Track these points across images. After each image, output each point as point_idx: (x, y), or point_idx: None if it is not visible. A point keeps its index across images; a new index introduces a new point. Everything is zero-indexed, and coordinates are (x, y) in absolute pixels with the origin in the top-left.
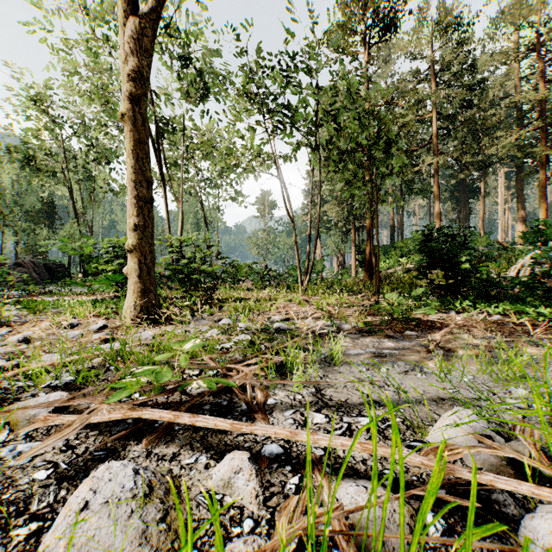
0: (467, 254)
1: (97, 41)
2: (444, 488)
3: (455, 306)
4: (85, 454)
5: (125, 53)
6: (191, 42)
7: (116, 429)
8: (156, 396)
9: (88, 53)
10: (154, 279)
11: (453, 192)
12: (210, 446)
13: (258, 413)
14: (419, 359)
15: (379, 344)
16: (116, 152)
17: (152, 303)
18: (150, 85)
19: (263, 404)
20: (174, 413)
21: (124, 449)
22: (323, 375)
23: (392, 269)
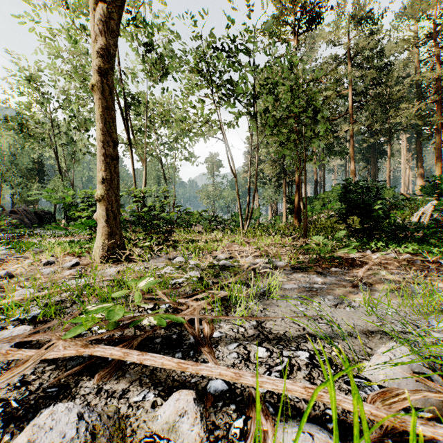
0: (380, 203)
1: (75, 30)
2: (392, 437)
3: (371, 246)
4: (38, 390)
5: (94, 33)
6: (152, 31)
7: (71, 363)
8: (109, 332)
9: (68, 39)
10: (120, 223)
11: (364, 154)
12: (158, 381)
13: (204, 347)
14: (346, 293)
15: (309, 279)
16: (92, 121)
17: (117, 244)
18: (119, 66)
19: (209, 337)
20: (124, 350)
21: (76, 385)
22: (263, 308)
23: (316, 216)
